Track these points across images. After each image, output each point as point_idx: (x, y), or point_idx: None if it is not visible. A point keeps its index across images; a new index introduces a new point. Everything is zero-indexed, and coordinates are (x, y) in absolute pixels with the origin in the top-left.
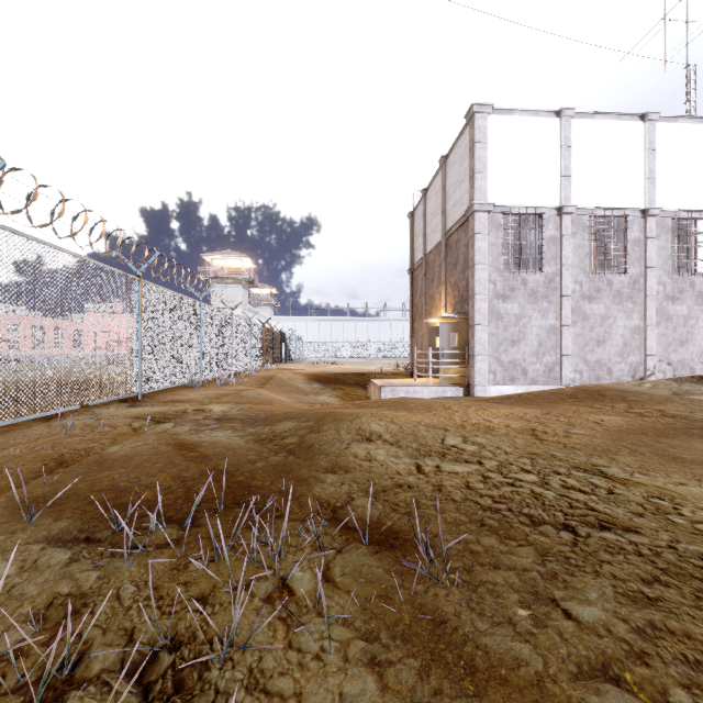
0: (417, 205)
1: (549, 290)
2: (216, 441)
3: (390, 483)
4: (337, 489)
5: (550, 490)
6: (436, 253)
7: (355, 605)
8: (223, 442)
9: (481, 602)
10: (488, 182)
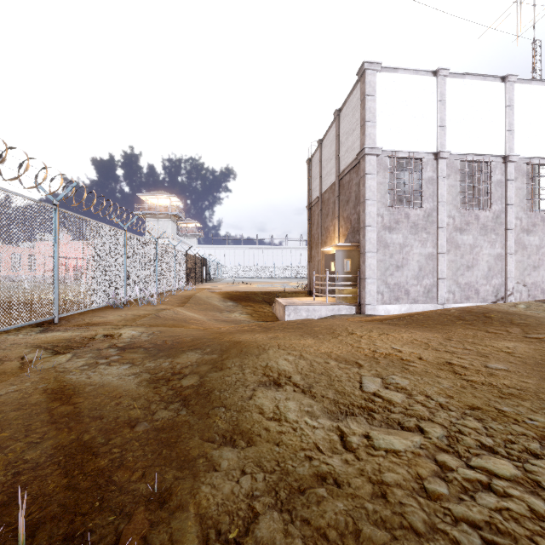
0: (314, 153)
1: (428, 223)
2: (104, 383)
3: (308, 473)
4: (234, 488)
5: None
6: (330, 192)
7: None
8: (111, 385)
9: None
10: (376, 130)
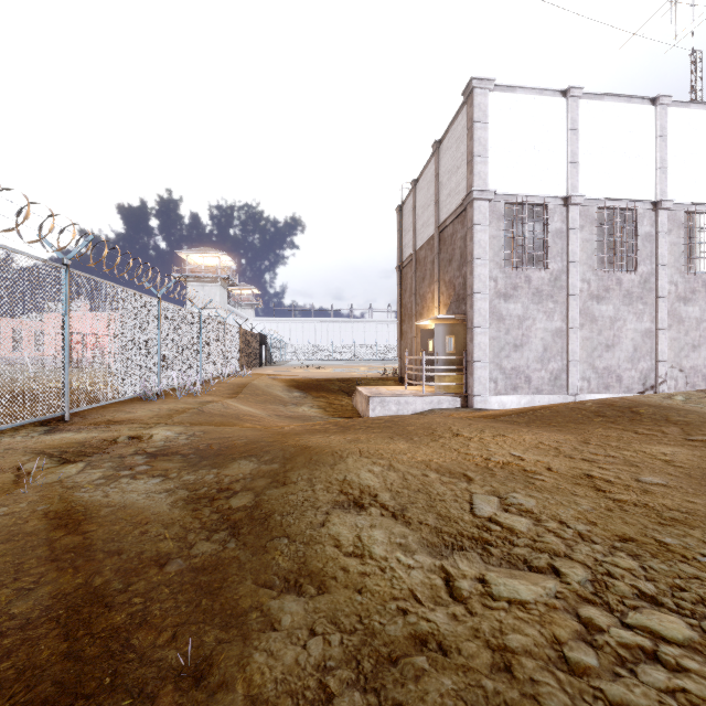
0: (407, 198)
1: (555, 289)
2: (127, 503)
3: (402, 634)
4: (300, 656)
5: None
6: (428, 248)
7: None
8: (136, 506)
9: None
10: (488, 167)
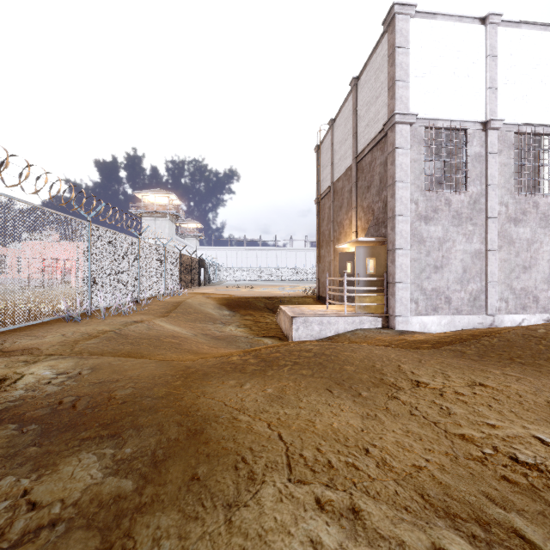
0: (324, 138)
1: (474, 212)
2: None
3: None
4: None
5: None
6: (345, 179)
7: None
8: None
9: None
10: (409, 92)
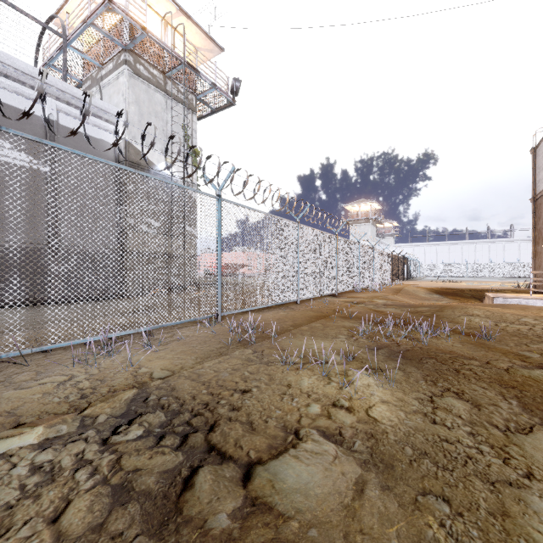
0: (540, 142)
1: None
2: (390, 311)
3: (478, 327)
4: (452, 326)
5: None
6: None
7: (457, 339)
8: (393, 311)
9: (499, 343)
10: None
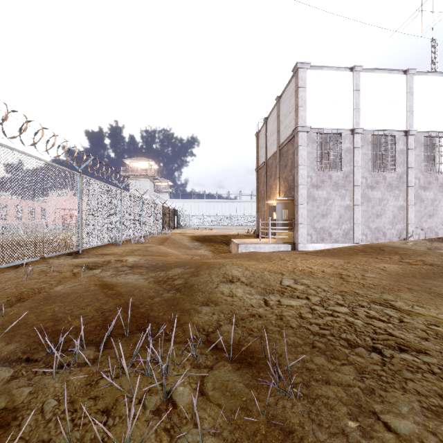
0: (261, 128)
1: (346, 182)
2: (128, 282)
3: (246, 314)
4: (210, 318)
5: (359, 319)
6: (273, 158)
7: (223, 417)
8: (133, 283)
9: (319, 414)
10: (307, 113)
